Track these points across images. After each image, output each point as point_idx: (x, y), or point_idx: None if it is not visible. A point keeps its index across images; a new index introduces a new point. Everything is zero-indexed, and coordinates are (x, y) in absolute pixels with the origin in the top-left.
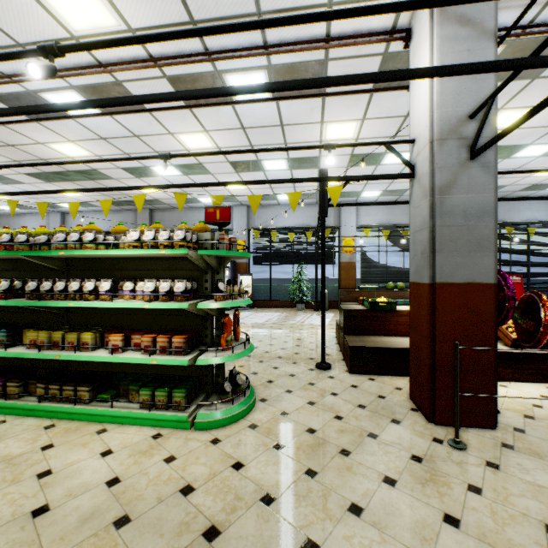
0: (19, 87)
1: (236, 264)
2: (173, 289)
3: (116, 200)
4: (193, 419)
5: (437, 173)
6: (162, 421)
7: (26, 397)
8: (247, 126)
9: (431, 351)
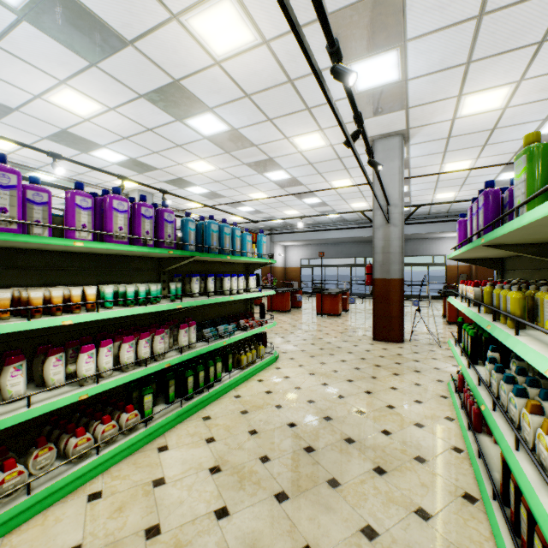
0: None
1: None
2: None
3: None
4: None
5: None
6: None
7: None
8: None
9: None
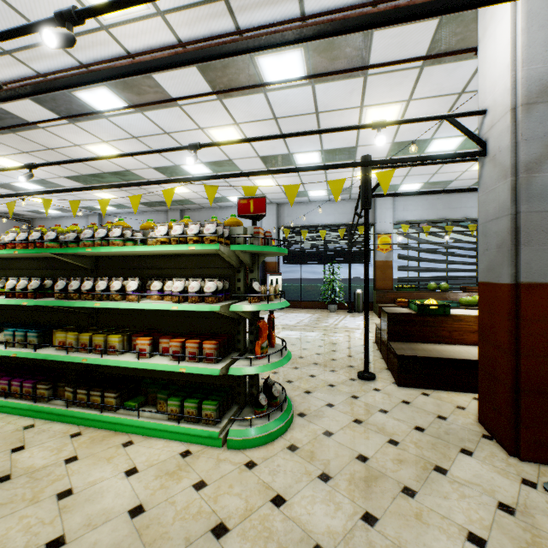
0: None
1: (265, 263)
2: (203, 289)
3: (148, 201)
4: (225, 436)
5: (522, 146)
6: (191, 436)
7: (56, 400)
8: (279, 116)
9: (514, 368)
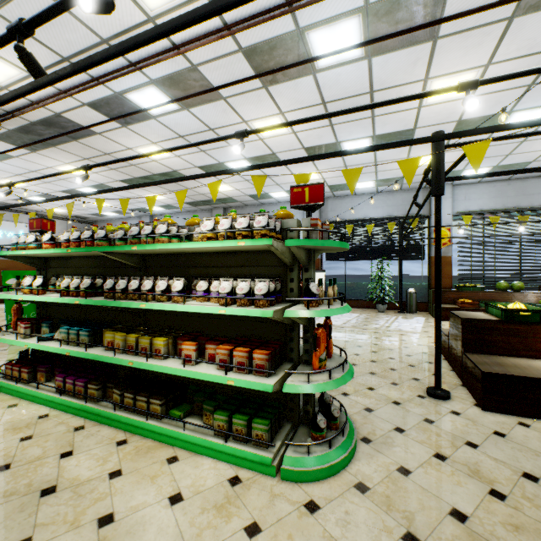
0: (108, 91)
1: None
2: (252, 291)
3: (194, 201)
4: (279, 462)
5: None
6: (240, 459)
7: (105, 401)
8: (328, 100)
9: None
